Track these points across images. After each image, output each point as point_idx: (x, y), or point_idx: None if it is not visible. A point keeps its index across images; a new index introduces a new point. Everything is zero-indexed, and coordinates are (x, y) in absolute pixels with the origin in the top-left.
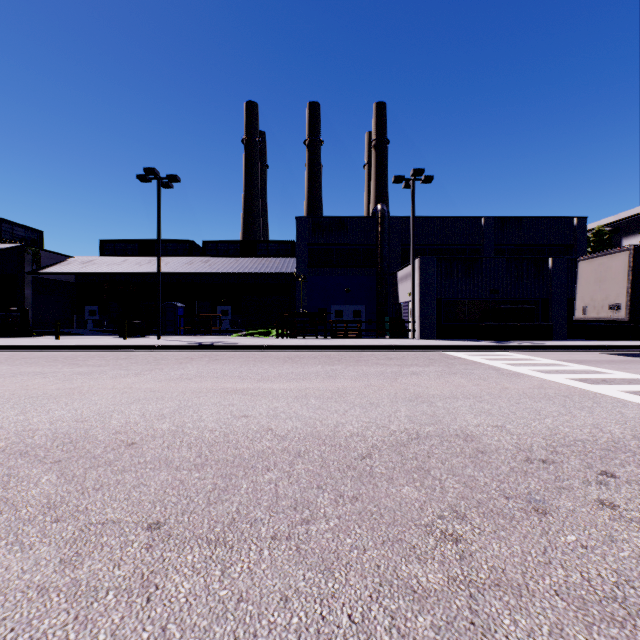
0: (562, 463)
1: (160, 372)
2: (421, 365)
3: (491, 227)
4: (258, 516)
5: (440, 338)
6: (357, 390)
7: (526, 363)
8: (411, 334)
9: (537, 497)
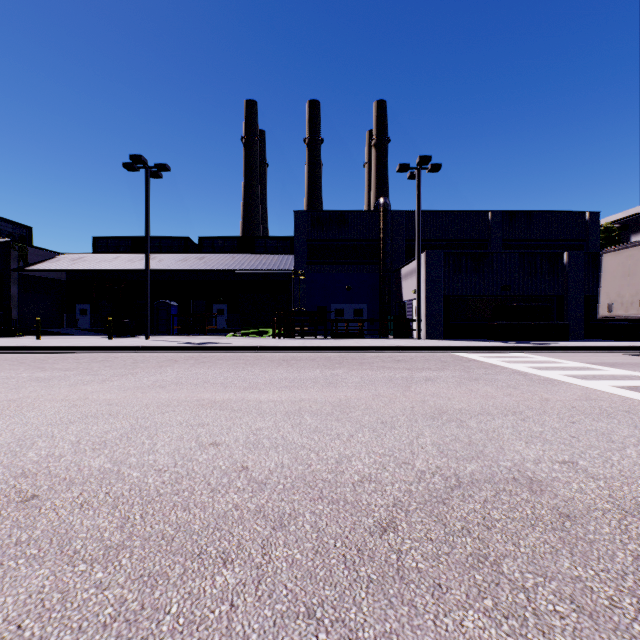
0: None
1: (132, 378)
2: (434, 369)
3: (499, 222)
4: None
5: (448, 338)
6: (363, 402)
7: (553, 366)
8: (417, 334)
9: None
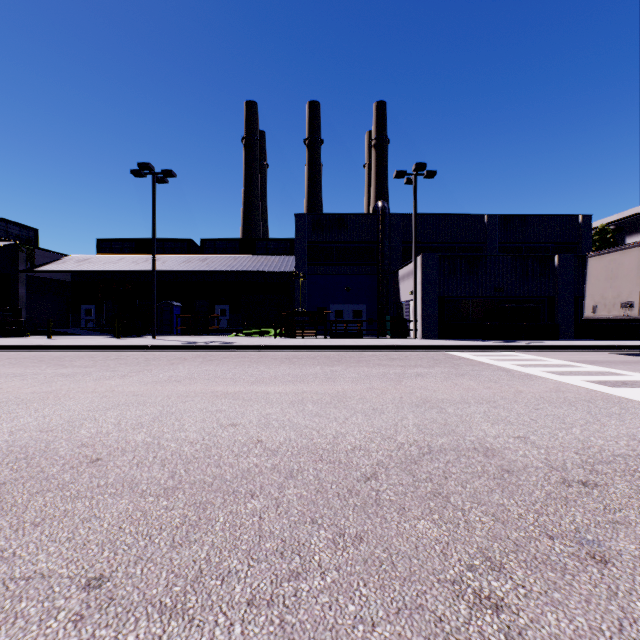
0: (607, 486)
1: (148, 374)
2: (426, 366)
3: (494, 225)
4: (233, 566)
5: (443, 338)
6: (358, 394)
7: (536, 364)
8: (413, 334)
9: (589, 536)
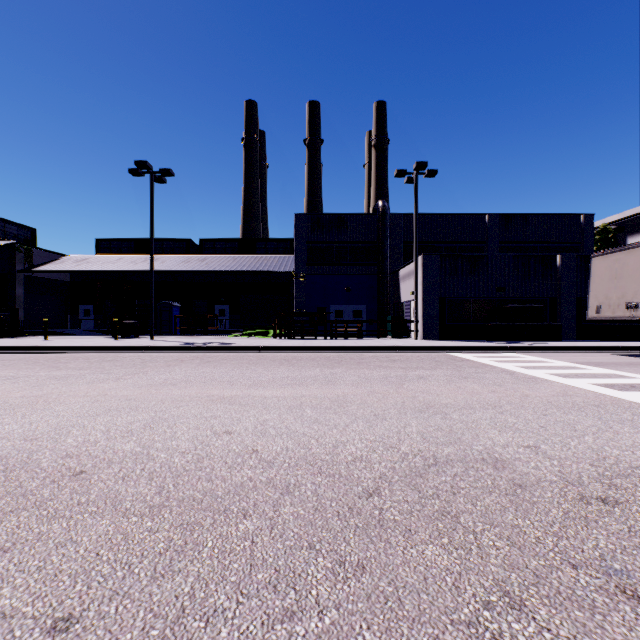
0: (629, 504)
1: (143, 376)
2: (427, 368)
3: (495, 224)
4: (220, 603)
5: (444, 338)
6: (359, 398)
7: (540, 366)
8: (414, 334)
9: (616, 565)
